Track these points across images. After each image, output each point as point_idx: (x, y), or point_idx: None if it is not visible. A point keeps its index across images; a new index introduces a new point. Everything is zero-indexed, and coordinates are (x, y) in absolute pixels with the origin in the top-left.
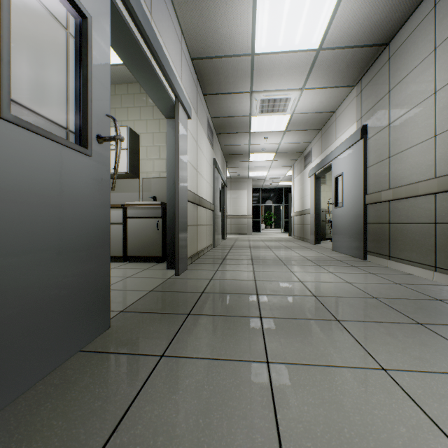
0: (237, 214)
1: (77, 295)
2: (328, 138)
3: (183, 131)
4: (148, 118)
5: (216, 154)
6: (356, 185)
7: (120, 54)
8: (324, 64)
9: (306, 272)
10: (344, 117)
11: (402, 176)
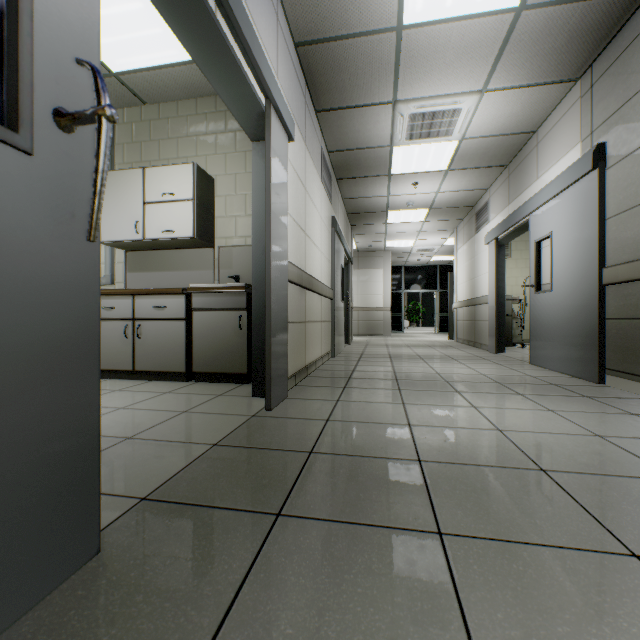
0: (368, 305)
1: None
2: (522, 177)
3: (278, 160)
4: (227, 151)
5: (336, 211)
6: (582, 252)
7: None
8: (526, 38)
9: (501, 409)
10: (553, 139)
11: None
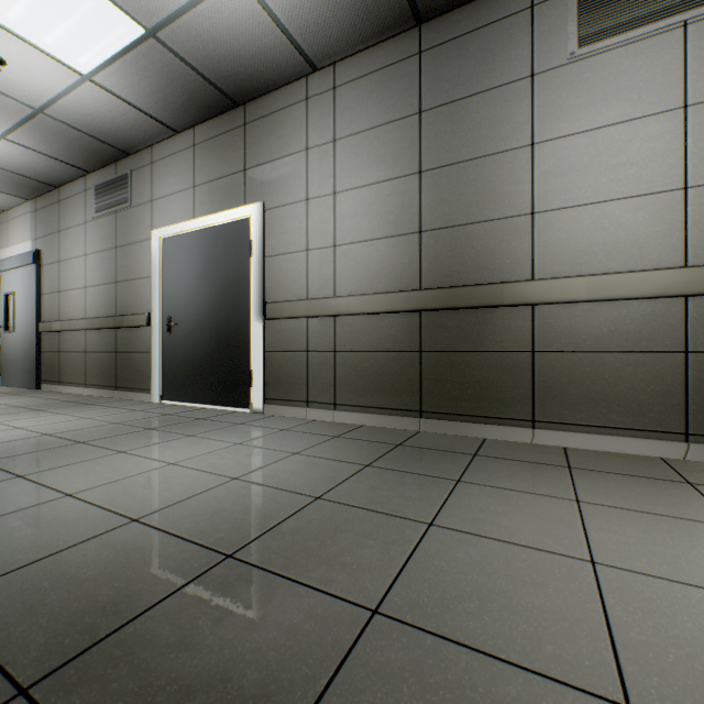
0: None
1: None
2: None
3: None
4: None
5: None
6: (31, 311)
7: None
8: None
9: None
10: (19, 226)
11: (69, 311)
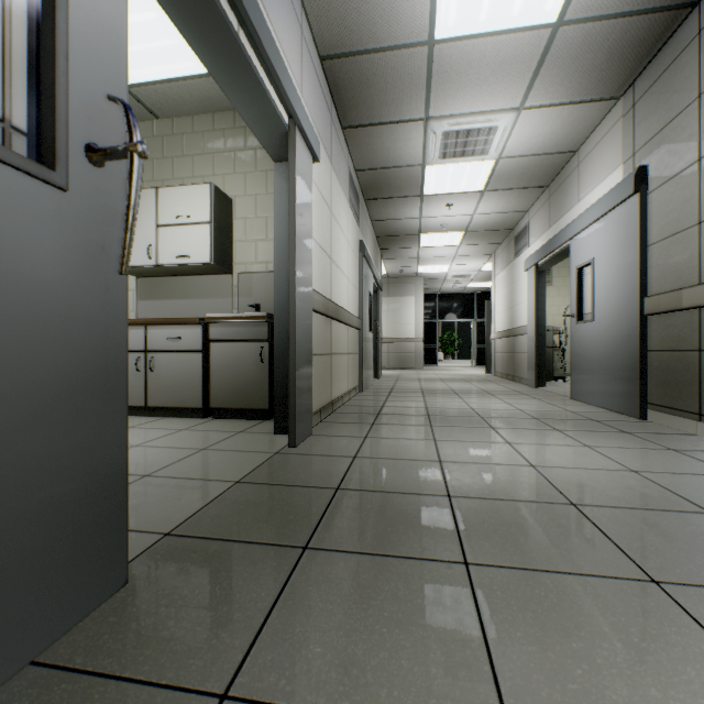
0: (399, 336)
1: (19, 527)
2: (563, 200)
3: (303, 182)
4: (247, 170)
5: (364, 234)
6: (624, 281)
7: (176, 18)
8: (565, 54)
9: (537, 445)
10: (595, 159)
11: None
